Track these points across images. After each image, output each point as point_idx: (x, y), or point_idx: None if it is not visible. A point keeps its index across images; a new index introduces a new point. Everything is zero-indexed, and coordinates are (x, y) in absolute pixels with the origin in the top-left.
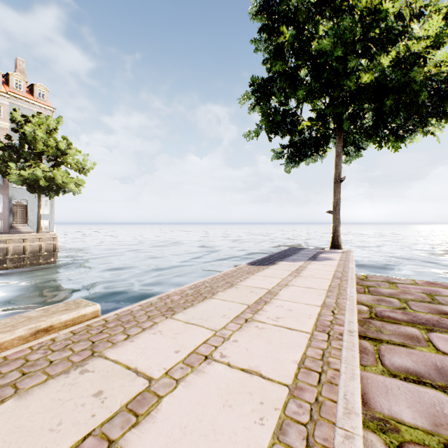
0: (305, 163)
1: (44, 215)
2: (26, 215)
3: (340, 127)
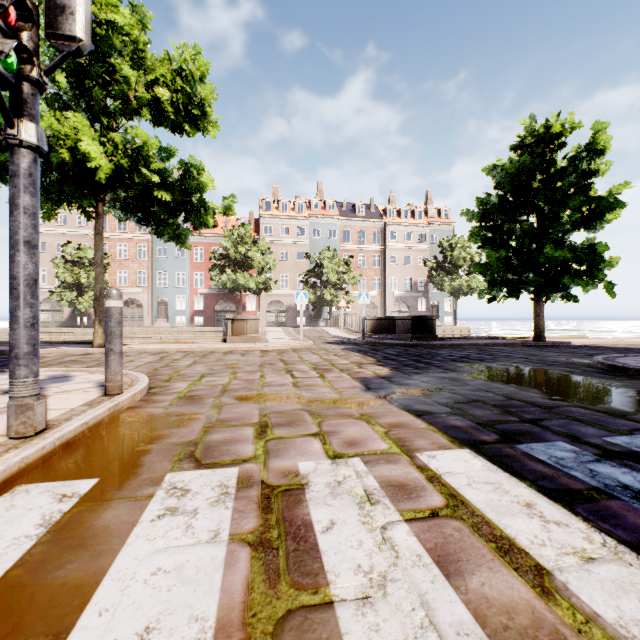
0: None
1: (448, 312)
2: (436, 312)
3: None
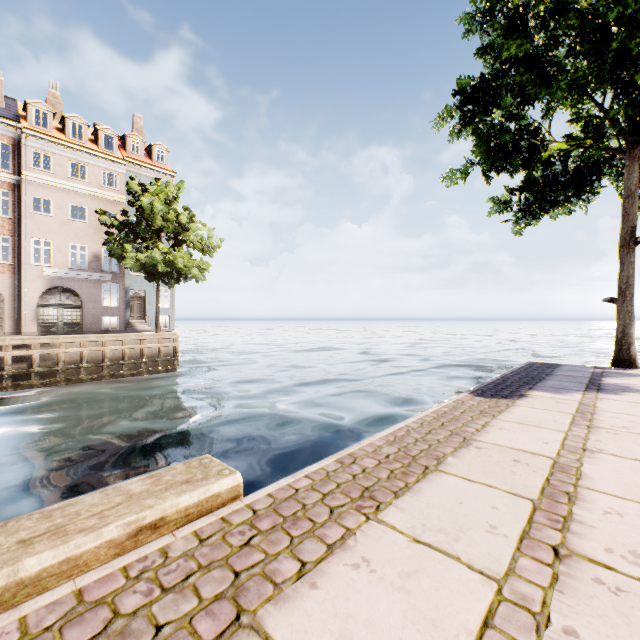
0: (550, 217)
1: (163, 309)
2: (143, 309)
3: (634, 143)
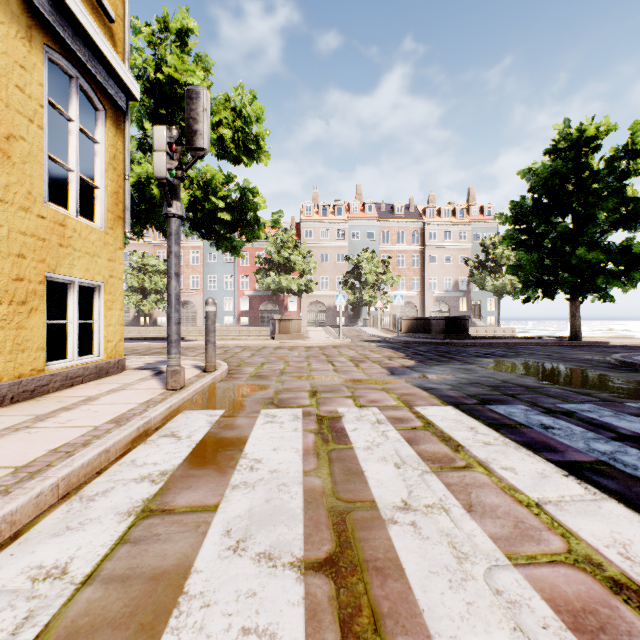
0: None
1: (491, 312)
2: (479, 312)
3: None
